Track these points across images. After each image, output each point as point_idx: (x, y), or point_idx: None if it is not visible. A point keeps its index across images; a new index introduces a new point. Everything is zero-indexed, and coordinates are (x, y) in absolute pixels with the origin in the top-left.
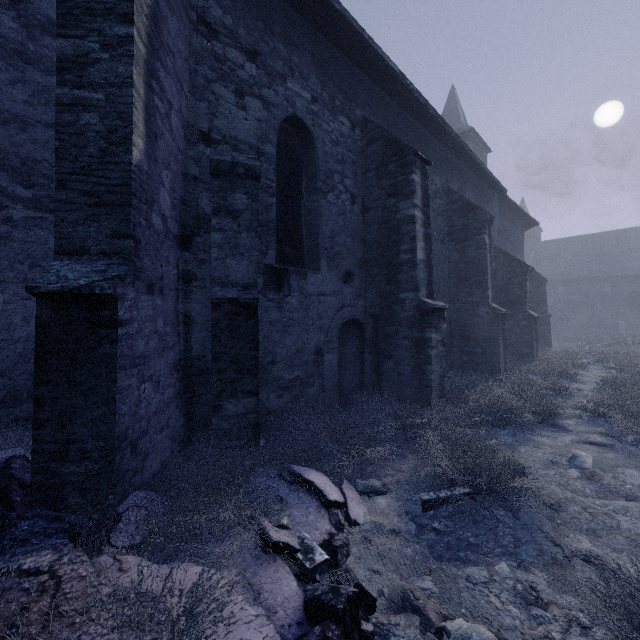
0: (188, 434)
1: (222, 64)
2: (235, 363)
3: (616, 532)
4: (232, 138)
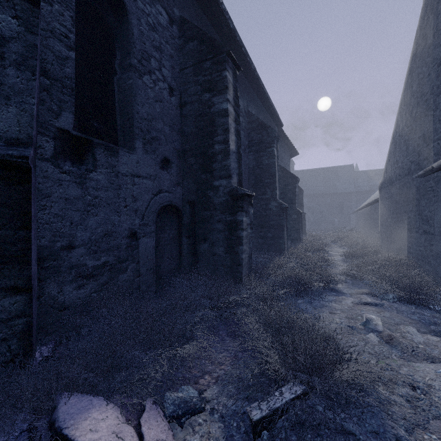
0: None
1: None
2: None
3: None
4: None
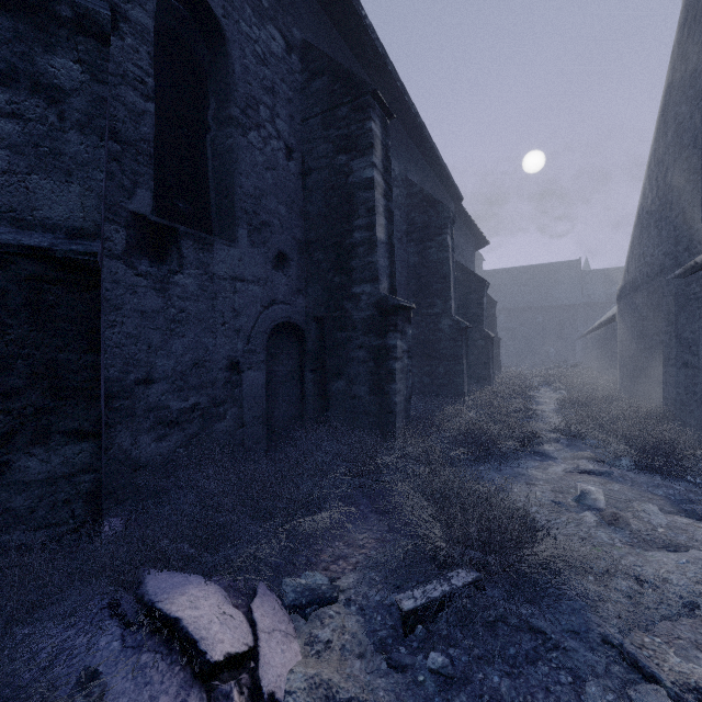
0: None
1: None
2: (45, 377)
3: (698, 619)
4: None
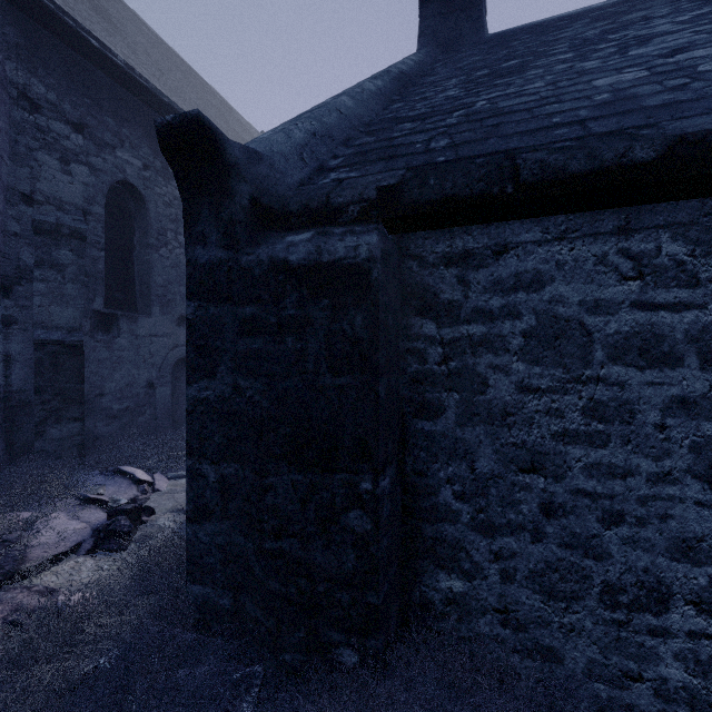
0: (8, 458)
1: (46, 135)
2: (60, 395)
3: None
4: (57, 200)
